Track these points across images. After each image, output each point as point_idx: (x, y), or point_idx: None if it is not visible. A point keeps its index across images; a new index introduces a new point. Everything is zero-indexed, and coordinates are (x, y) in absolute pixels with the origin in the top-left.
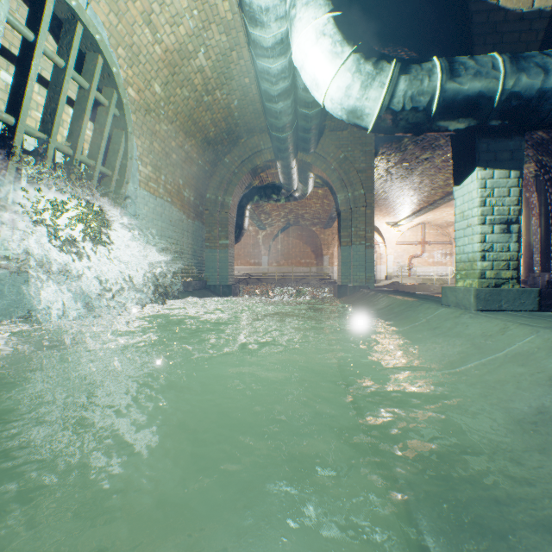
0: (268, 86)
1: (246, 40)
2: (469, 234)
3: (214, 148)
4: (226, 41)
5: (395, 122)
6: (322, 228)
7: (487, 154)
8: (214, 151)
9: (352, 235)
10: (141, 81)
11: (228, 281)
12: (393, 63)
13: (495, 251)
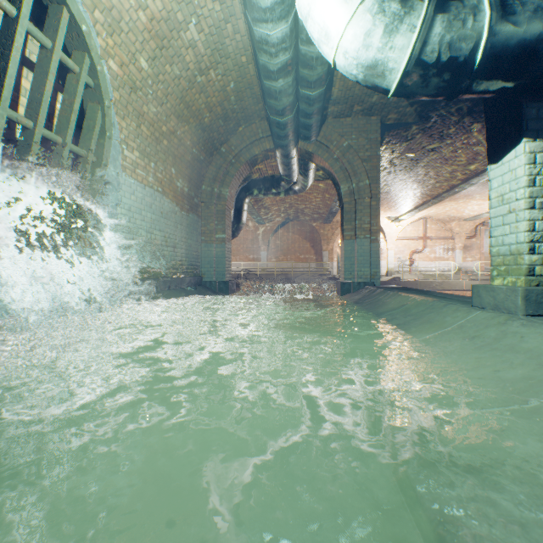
0: (267, 59)
1: (242, 10)
2: (512, 221)
3: (209, 136)
4: (220, 11)
5: (426, 78)
6: (321, 224)
7: (537, 122)
8: (209, 139)
9: (356, 228)
10: (123, 53)
11: (225, 277)
12: None
13: None
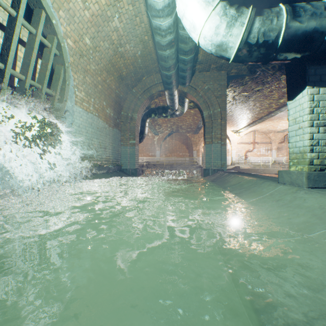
0: (160, 39)
1: (145, 9)
2: (300, 133)
3: (126, 83)
4: (132, 10)
5: (250, 52)
6: (192, 134)
7: (315, 77)
8: (126, 84)
9: (212, 137)
10: (76, 35)
11: (135, 166)
12: (250, 8)
13: (320, 145)
